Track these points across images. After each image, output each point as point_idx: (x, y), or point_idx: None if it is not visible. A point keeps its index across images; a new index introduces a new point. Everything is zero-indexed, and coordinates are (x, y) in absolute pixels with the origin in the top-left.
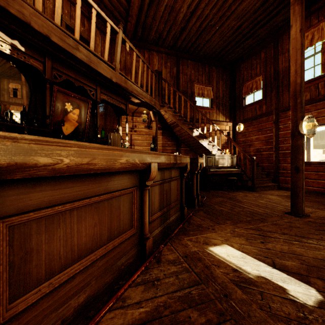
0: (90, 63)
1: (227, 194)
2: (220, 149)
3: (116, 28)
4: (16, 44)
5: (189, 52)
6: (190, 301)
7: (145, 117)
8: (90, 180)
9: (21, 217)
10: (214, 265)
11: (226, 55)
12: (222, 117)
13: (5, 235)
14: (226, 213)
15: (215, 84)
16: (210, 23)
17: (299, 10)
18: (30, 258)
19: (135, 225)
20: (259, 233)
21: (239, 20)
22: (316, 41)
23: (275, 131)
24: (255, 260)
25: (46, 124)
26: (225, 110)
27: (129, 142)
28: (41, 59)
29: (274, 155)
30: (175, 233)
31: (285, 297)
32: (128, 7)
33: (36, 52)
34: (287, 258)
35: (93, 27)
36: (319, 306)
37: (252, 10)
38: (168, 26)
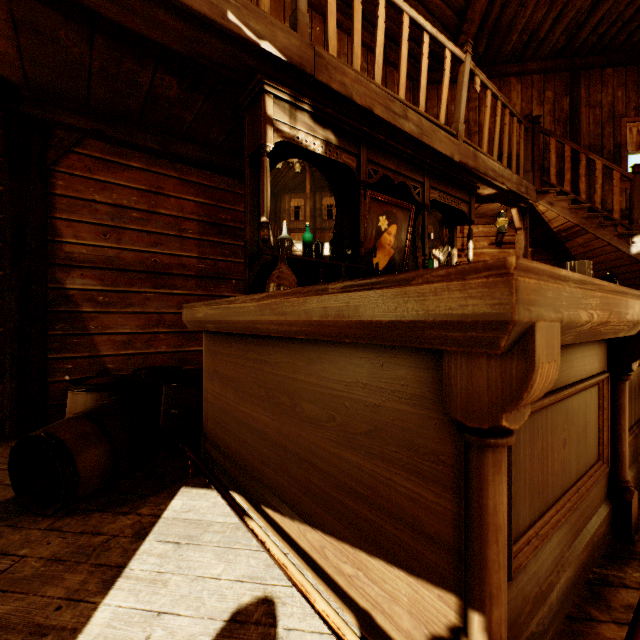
0: (421, 137)
1: None
2: None
3: (459, 55)
4: (328, 137)
5: (611, 46)
6: None
7: (503, 222)
8: (563, 354)
9: None
10: None
11: None
12: None
13: None
14: None
15: None
16: None
17: None
18: (518, 481)
19: (604, 456)
20: None
21: None
22: None
23: None
24: None
25: (360, 256)
26: None
27: None
28: (354, 151)
29: None
30: None
31: None
32: (464, 5)
33: (349, 140)
34: None
35: (423, 69)
36: None
37: None
38: (557, 7)
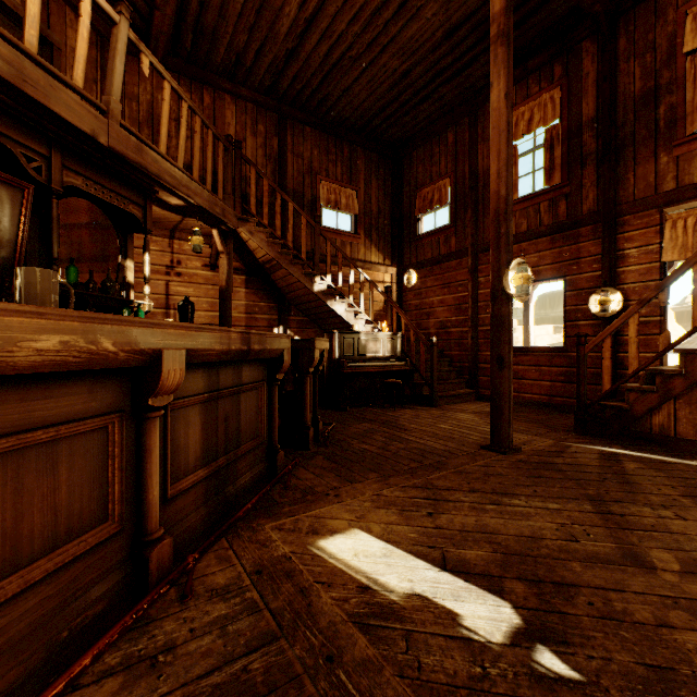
0: (21, 84)
1: (383, 414)
2: (371, 321)
3: (109, 11)
4: None
5: (308, 108)
6: (241, 694)
7: (199, 241)
8: None
9: None
10: (321, 584)
11: (383, 127)
12: (377, 254)
13: None
14: (372, 456)
15: (362, 185)
16: (349, 52)
17: (504, 56)
18: None
19: (117, 513)
20: (428, 495)
21: (406, 58)
22: (537, 125)
23: (472, 288)
24: (409, 558)
25: None
26: (382, 242)
27: (163, 300)
28: None
29: (471, 335)
30: (241, 517)
31: (454, 635)
32: None
33: None
34: (471, 544)
35: None
36: (512, 642)
37: (429, 44)
38: (257, 41)
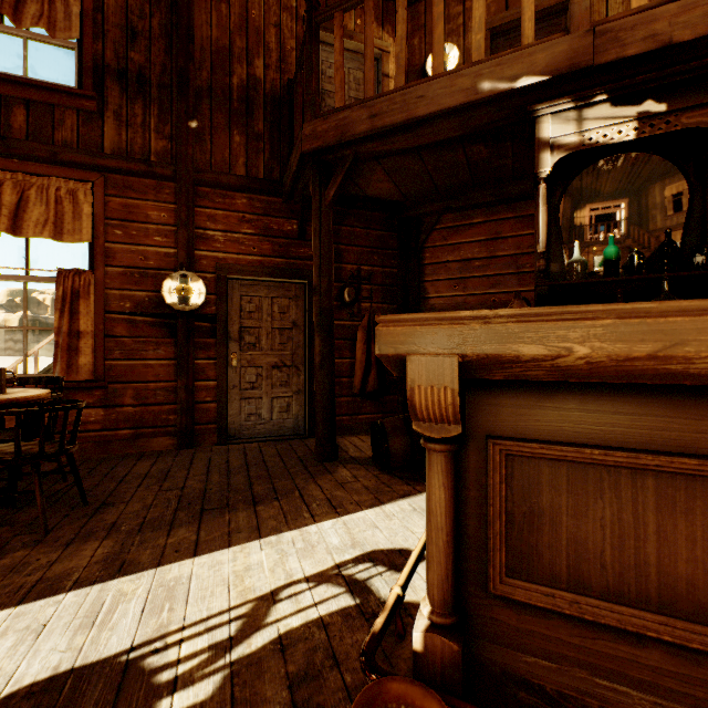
0: None
1: None
2: None
3: None
4: (647, 110)
5: None
6: None
7: None
8: (706, 406)
9: (517, 445)
10: None
11: None
12: None
13: (499, 465)
14: None
15: None
16: None
17: None
18: (537, 524)
19: None
20: None
21: None
22: None
23: None
24: None
25: None
26: None
27: None
28: None
29: None
30: None
31: None
32: None
33: (696, 89)
34: None
35: None
36: None
37: None
38: None
